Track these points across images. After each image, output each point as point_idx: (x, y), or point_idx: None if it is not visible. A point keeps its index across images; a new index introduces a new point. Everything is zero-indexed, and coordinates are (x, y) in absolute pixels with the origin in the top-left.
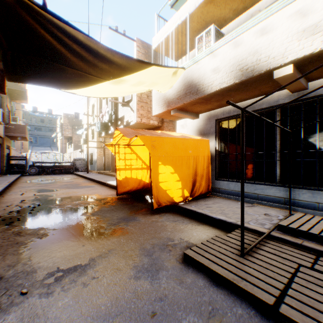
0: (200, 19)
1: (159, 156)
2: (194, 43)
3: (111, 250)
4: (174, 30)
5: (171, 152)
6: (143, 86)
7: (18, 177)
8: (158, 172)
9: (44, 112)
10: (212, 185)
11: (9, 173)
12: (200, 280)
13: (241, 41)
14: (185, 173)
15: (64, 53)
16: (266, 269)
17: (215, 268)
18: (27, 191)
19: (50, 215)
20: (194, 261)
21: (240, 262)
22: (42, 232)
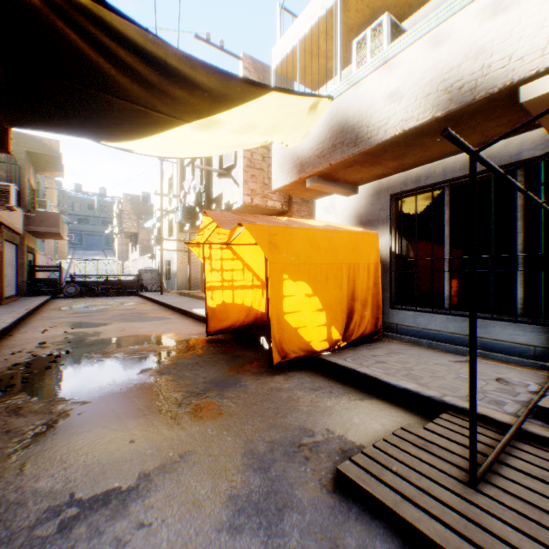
0: (361, 4)
1: (283, 264)
2: (348, 53)
3: (185, 454)
4: (312, 29)
5: (306, 255)
6: (253, 134)
7: (45, 301)
8: (282, 294)
9: (93, 193)
10: (384, 319)
11: (33, 294)
12: (378, 542)
13: (448, 32)
14: (334, 295)
15: (104, 69)
16: (534, 525)
17: (413, 515)
18: (55, 325)
19: (82, 372)
20: (360, 487)
21: (467, 499)
22: (60, 409)
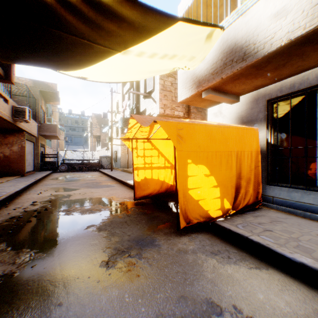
0: None
1: (188, 151)
2: (233, 1)
3: None
4: None
5: (205, 145)
6: (165, 60)
7: (48, 174)
8: (187, 174)
9: (77, 114)
10: (261, 192)
11: (43, 170)
12: None
13: None
14: (226, 175)
15: (57, 11)
16: None
17: None
18: (47, 189)
19: (49, 226)
20: None
21: None
22: (21, 260)
